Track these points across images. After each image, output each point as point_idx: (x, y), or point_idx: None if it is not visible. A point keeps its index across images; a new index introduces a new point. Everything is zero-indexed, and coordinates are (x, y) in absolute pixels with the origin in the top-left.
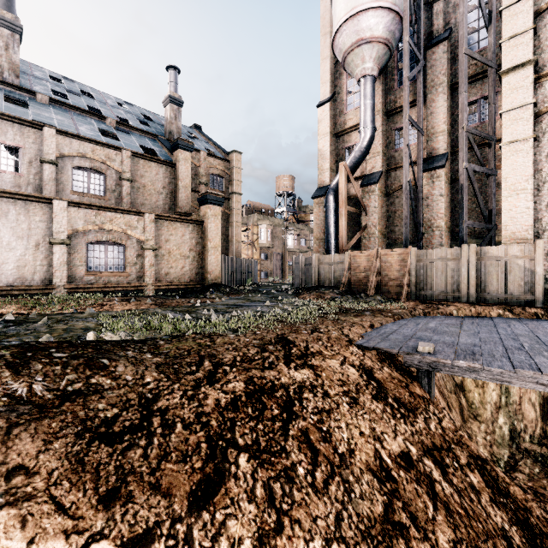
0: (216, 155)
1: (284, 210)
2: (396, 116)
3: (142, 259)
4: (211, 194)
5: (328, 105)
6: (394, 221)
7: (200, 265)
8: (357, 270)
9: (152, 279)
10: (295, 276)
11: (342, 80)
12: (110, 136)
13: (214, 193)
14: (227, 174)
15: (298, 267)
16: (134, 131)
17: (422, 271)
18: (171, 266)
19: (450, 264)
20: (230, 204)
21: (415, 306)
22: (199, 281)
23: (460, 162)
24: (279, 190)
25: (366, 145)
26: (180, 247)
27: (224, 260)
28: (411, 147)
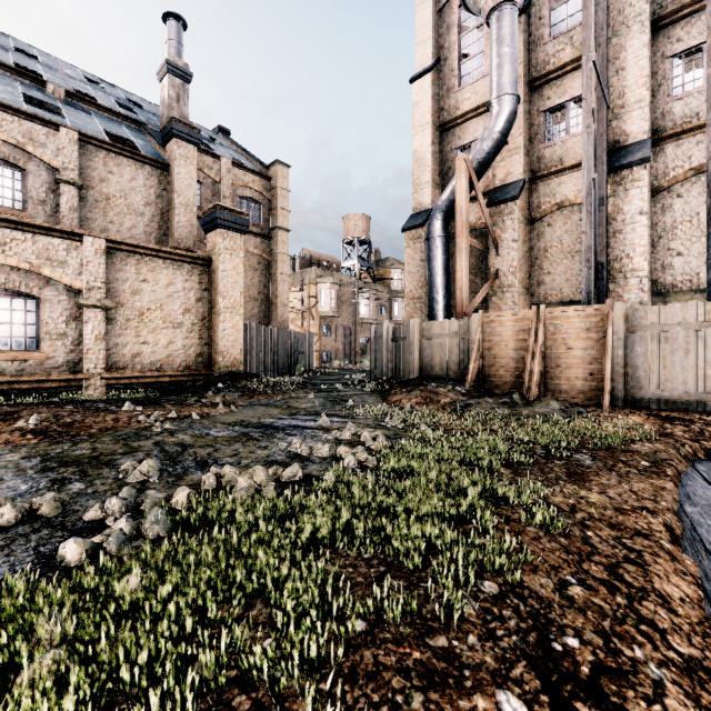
0: (247, 166)
1: (355, 263)
2: (546, 87)
3: (80, 325)
4: (225, 211)
5: (429, 77)
6: (543, 265)
7: (206, 340)
8: (496, 347)
9: (102, 365)
10: (376, 360)
11: (451, 37)
12: (47, 109)
13: (230, 208)
14: (266, 198)
15: (381, 344)
16: (100, 112)
17: (638, 350)
18: (145, 341)
19: (707, 334)
20: (271, 245)
21: (662, 428)
22: (202, 368)
23: (709, 132)
24: (348, 235)
25: (503, 129)
26: (163, 304)
27: (256, 333)
28: (575, 138)
